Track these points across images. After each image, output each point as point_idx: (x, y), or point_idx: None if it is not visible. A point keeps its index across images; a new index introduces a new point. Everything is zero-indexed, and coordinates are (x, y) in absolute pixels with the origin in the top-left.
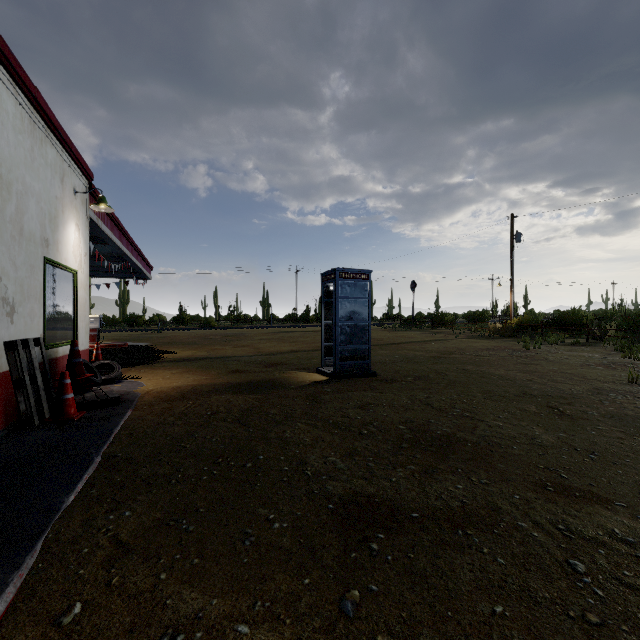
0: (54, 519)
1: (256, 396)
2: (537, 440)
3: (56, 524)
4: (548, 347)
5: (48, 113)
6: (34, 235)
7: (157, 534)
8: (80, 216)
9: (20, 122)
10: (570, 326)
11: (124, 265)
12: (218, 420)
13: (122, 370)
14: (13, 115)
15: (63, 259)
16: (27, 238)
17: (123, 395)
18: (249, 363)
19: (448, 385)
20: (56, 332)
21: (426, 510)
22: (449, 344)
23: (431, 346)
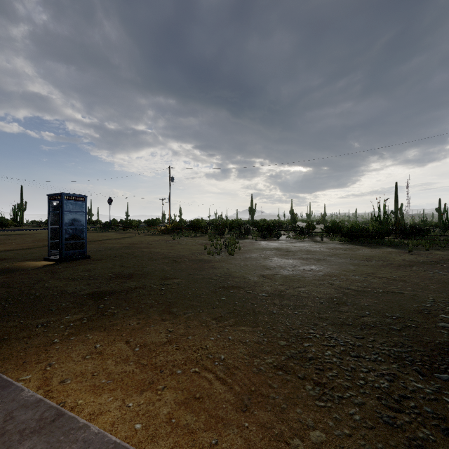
0: None
1: (2, 277)
2: (164, 269)
3: None
4: (184, 238)
5: None
6: None
7: (3, 318)
8: None
9: None
10: (195, 228)
11: None
12: None
13: None
14: None
15: None
16: None
17: None
18: None
19: (133, 258)
20: None
21: (123, 289)
22: (134, 239)
23: (123, 241)
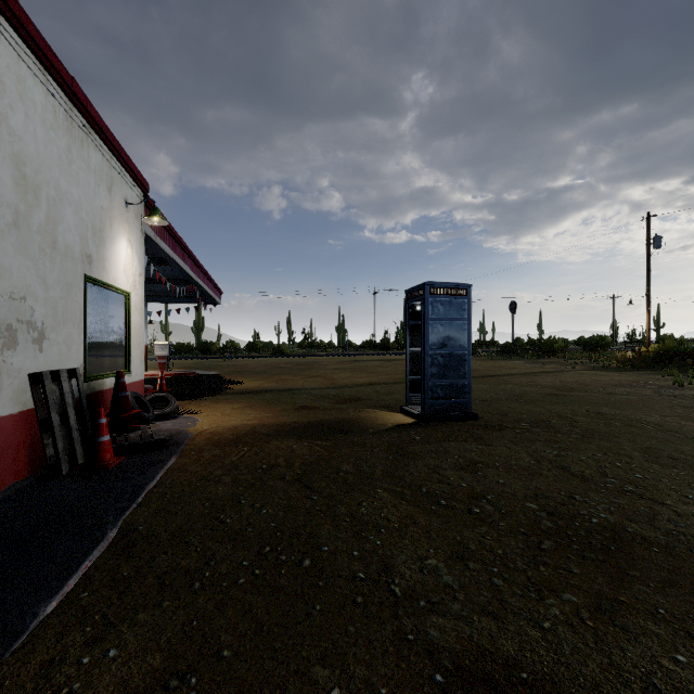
0: (8, 652)
1: (325, 443)
2: None
3: (5, 665)
4: None
5: (89, 109)
6: (72, 249)
7: None
8: (133, 231)
9: (52, 116)
10: None
11: (192, 289)
12: (274, 478)
13: (182, 403)
14: (42, 107)
15: (111, 279)
16: (62, 252)
17: (173, 435)
18: (320, 397)
19: (583, 437)
20: (103, 361)
21: None
22: (565, 377)
23: (542, 380)
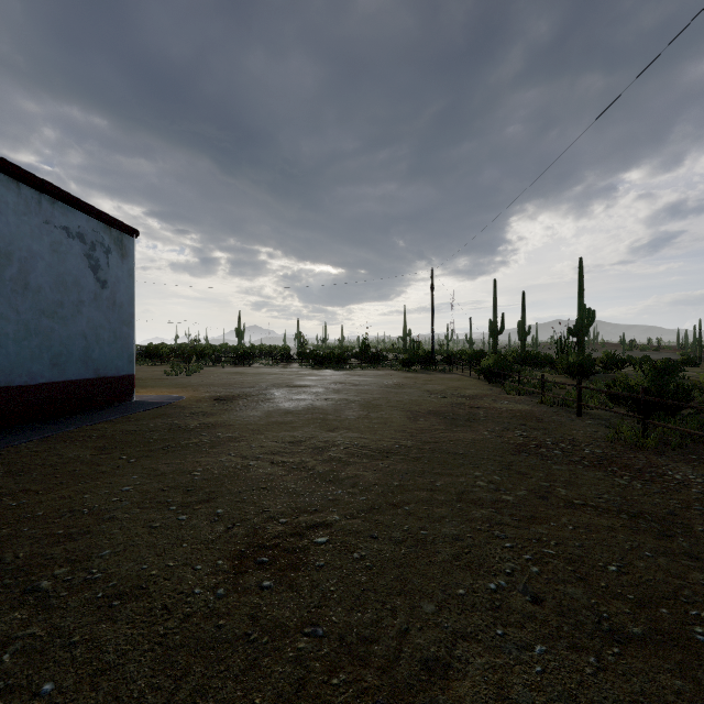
0: None
1: None
2: None
3: None
4: (139, 367)
5: None
6: None
7: None
8: None
9: None
10: (154, 356)
11: None
12: None
13: None
14: None
15: None
16: None
17: None
18: None
19: None
20: None
21: None
22: None
23: None
